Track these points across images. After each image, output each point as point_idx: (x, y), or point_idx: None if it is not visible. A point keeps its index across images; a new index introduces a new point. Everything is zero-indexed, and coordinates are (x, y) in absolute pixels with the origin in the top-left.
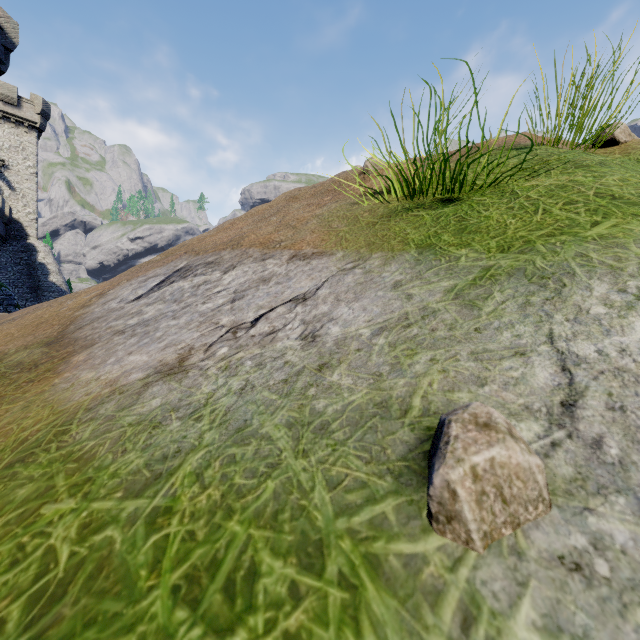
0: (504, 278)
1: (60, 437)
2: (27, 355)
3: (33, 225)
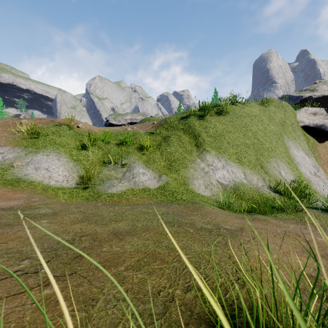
0: (33, 152)
1: None
2: None
3: None
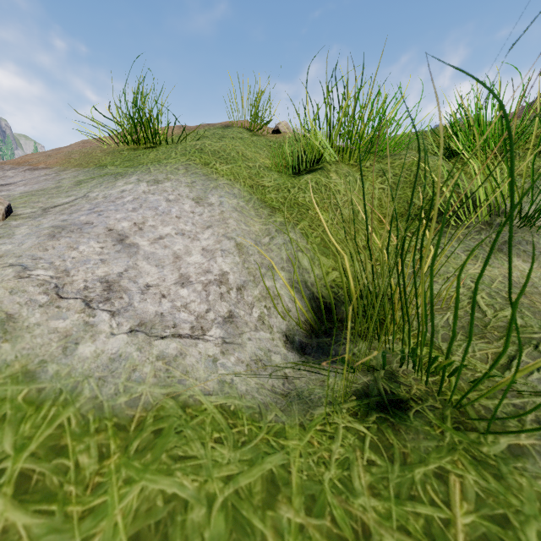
0: (108, 176)
1: None
2: None
3: None
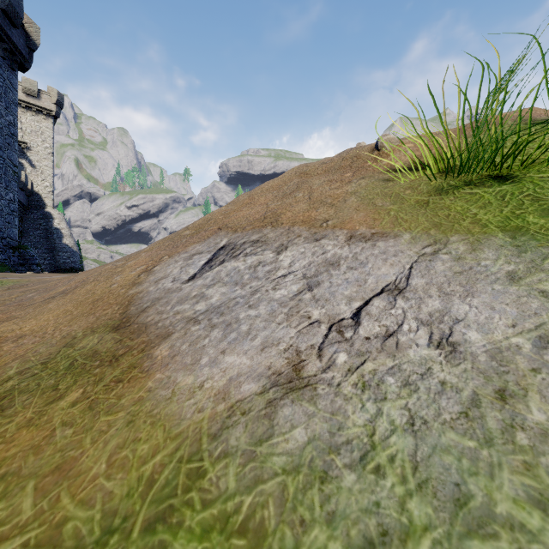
0: None
1: (196, 481)
2: (98, 341)
3: (50, 196)
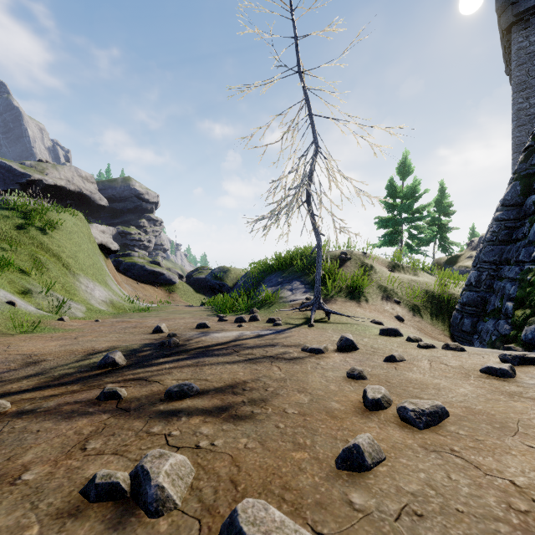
0: None
1: None
2: None
3: None
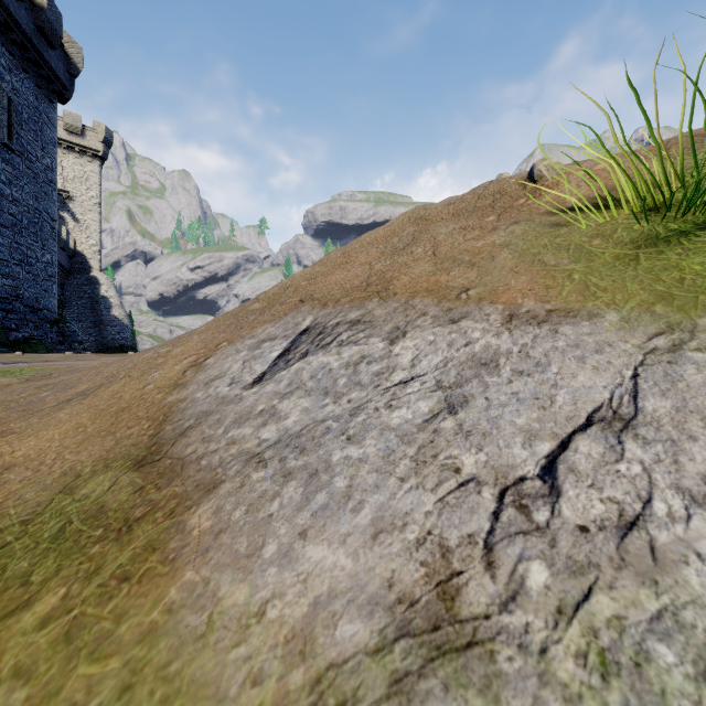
0: None
1: None
2: (110, 487)
3: (96, 257)
